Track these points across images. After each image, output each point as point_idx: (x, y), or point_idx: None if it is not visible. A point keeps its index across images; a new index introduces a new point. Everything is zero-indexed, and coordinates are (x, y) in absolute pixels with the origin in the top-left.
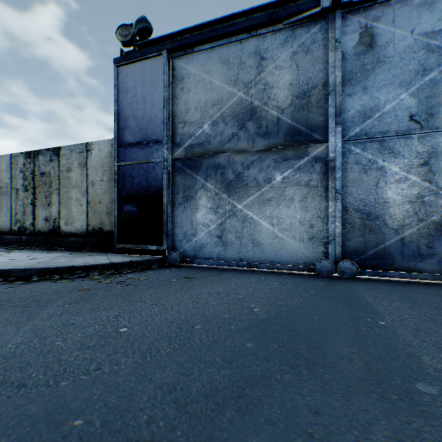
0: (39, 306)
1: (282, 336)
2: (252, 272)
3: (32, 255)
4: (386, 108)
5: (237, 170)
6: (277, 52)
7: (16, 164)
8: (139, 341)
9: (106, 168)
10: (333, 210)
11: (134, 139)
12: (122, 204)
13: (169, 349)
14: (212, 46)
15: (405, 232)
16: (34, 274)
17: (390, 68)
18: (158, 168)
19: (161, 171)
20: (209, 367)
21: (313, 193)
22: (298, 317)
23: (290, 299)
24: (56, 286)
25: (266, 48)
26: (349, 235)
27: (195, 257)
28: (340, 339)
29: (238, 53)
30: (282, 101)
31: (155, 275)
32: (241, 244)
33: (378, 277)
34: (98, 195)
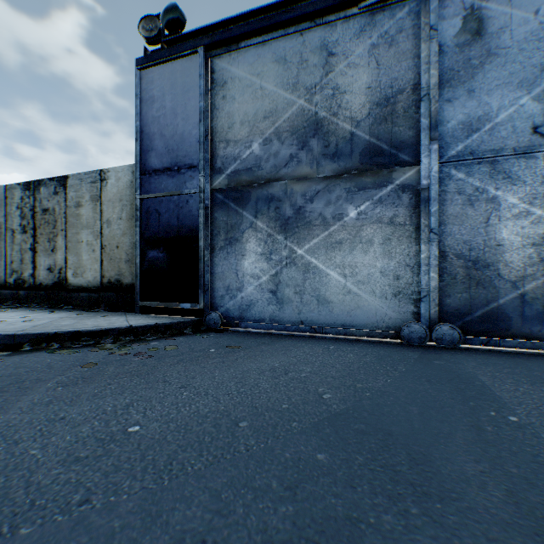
0: (21, 390)
1: (369, 441)
2: (317, 339)
3: (29, 315)
4: (500, 118)
5: (297, 203)
6: (350, 46)
7: (12, 198)
8: (155, 449)
9: (125, 203)
10: (427, 256)
11: (161, 164)
12: (146, 248)
13: (199, 463)
14: (263, 40)
15: (526, 285)
16: (26, 342)
17: (506, 62)
18: (193, 202)
19: (196, 206)
20: (260, 499)
21: (400, 234)
22: (389, 408)
23: (373, 379)
24: (52, 360)
25: (336, 41)
26: (448, 289)
27: (241, 319)
28: (458, 447)
29: (298, 48)
30: (358, 110)
31: (187, 343)
32: (302, 301)
33: (489, 346)
34: (115, 238)
